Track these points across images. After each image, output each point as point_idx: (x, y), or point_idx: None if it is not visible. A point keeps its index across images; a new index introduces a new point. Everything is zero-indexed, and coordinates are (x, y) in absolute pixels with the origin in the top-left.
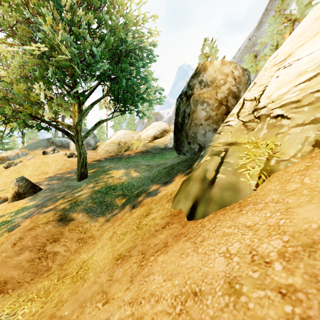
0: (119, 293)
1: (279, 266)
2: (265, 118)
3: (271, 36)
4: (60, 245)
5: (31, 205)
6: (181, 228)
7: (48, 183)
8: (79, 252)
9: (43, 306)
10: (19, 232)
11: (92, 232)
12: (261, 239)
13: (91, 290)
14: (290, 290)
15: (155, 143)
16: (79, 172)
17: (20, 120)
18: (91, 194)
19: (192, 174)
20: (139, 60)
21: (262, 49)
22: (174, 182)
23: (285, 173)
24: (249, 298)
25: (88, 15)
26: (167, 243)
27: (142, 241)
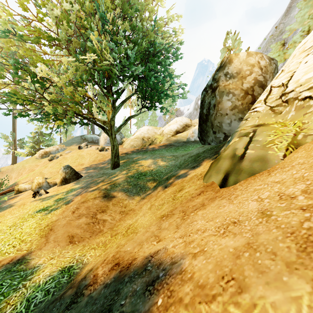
0: (169, 235)
1: (302, 197)
2: (293, 101)
3: (301, 22)
4: (107, 215)
5: (77, 187)
6: (215, 194)
7: (86, 172)
8: (124, 220)
9: (105, 251)
10: (75, 204)
11: (131, 207)
12: (287, 186)
13: (145, 236)
14: (310, 206)
15: (178, 137)
16: (113, 161)
17: (68, 117)
18: (126, 178)
19: (221, 154)
20: (166, 59)
21: (291, 36)
22: (202, 166)
23: (311, 144)
24: (278, 216)
25: (125, 24)
26: (204, 204)
27: (181, 205)
